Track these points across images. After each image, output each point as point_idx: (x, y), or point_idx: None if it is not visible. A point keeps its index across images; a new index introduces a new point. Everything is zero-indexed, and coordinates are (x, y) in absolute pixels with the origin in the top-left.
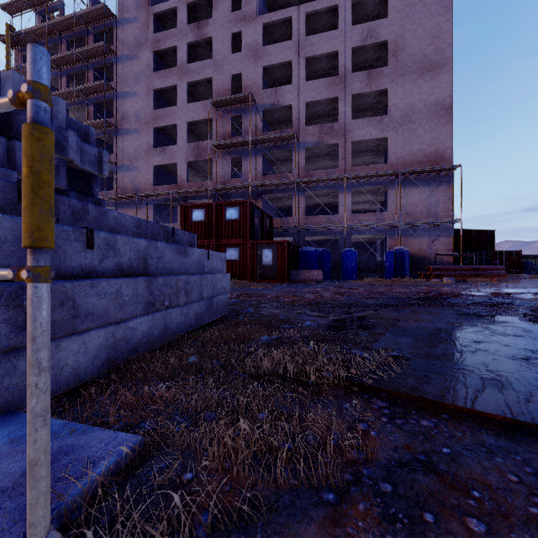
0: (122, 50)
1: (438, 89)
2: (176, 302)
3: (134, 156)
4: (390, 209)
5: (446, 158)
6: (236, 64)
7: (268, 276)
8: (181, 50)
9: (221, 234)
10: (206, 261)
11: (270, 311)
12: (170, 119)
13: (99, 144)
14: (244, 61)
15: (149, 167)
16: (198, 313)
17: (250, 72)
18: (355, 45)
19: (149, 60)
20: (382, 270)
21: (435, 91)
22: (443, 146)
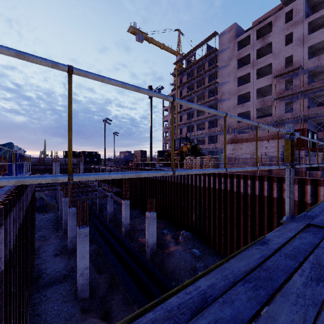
0: (221, 64)
1: None
2: None
3: (227, 110)
4: None
5: None
6: (288, 51)
7: None
8: (253, 54)
9: None
10: None
11: None
12: (246, 90)
13: (209, 107)
14: (294, 48)
15: (235, 114)
16: None
17: (299, 52)
18: None
19: (235, 65)
20: None
21: None
22: None
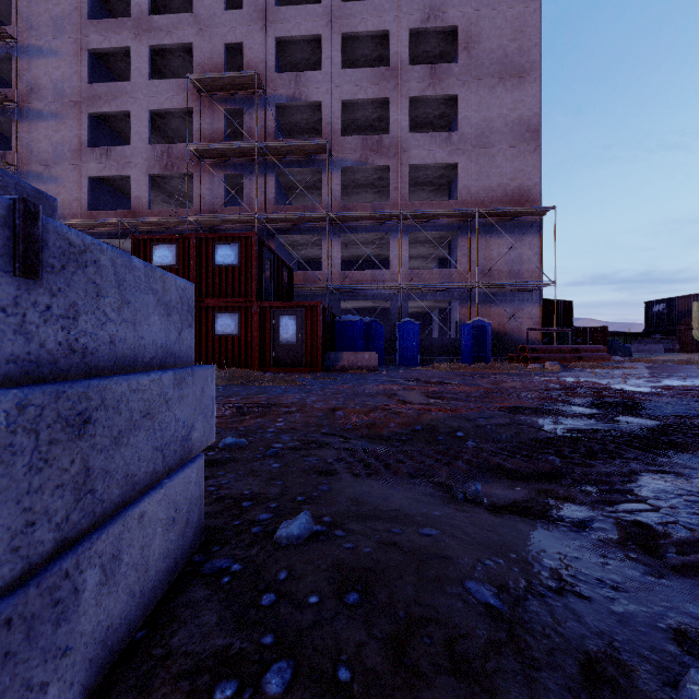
0: None
1: (523, 103)
2: None
3: (52, 158)
4: (461, 265)
5: (533, 198)
6: (233, 27)
7: (289, 362)
8: None
9: (206, 290)
10: None
11: (367, 503)
12: (118, 102)
13: None
14: (246, 25)
15: (80, 179)
16: None
17: (257, 44)
18: (413, 26)
19: None
20: (450, 351)
21: (518, 105)
22: (529, 182)
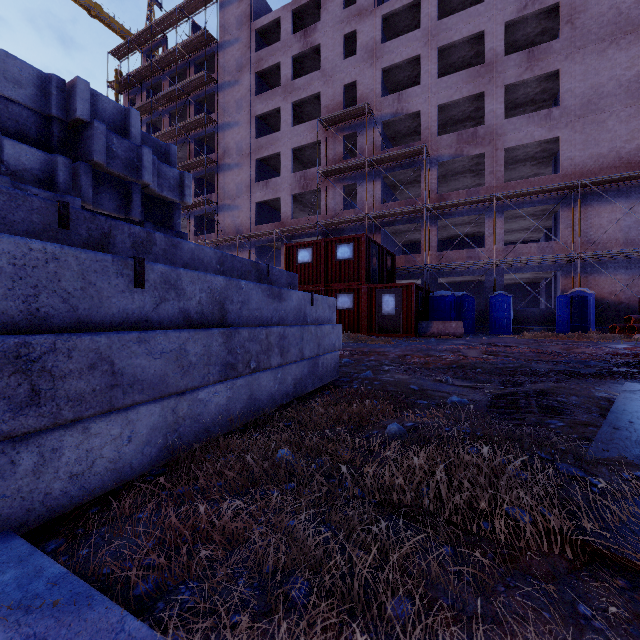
0: (223, 76)
1: None
2: (266, 363)
3: (236, 194)
4: (563, 237)
5: None
6: (349, 71)
7: (389, 329)
8: (286, 65)
9: (331, 278)
10: (309, 308)
11: (395, 377)
12: (273, 148)
13: (201, 183)
14: (359, 66)
15: (251, 205)
16: (298, 379)
17: (367, 78)
18: (508, 19)
19: (251, 84)
20: (549, 321)
21: (636, 61)
22: None
